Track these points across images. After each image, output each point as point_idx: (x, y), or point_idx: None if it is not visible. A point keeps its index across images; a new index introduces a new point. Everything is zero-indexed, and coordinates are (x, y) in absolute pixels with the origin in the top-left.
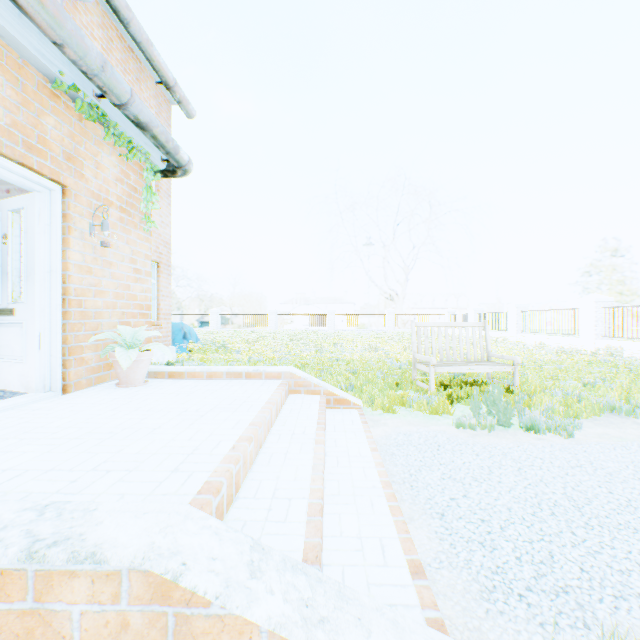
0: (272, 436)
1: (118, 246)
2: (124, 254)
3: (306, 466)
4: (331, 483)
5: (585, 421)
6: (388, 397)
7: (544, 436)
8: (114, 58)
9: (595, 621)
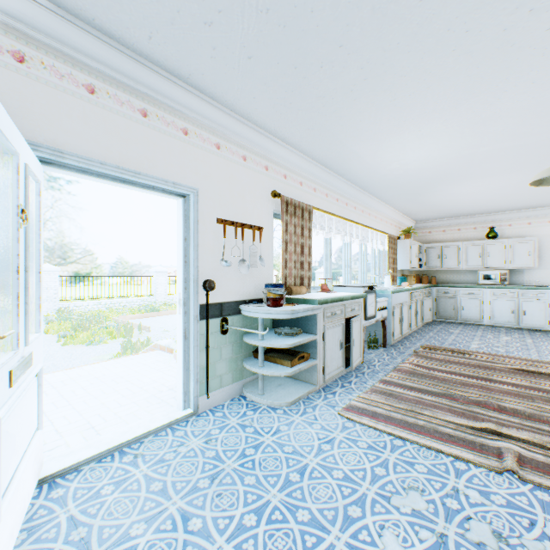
0: None
1: None
2: None
3: None
4: None
5: None
6: None
7: None
8: None
9: None
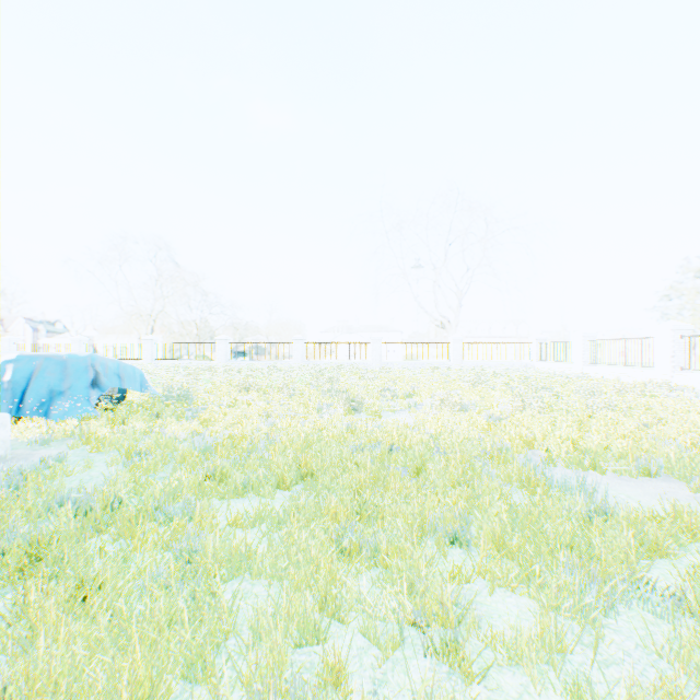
0: None
1: None
2: None
3: None
4: None
5: None
6: None
7: None
8: None
9: None
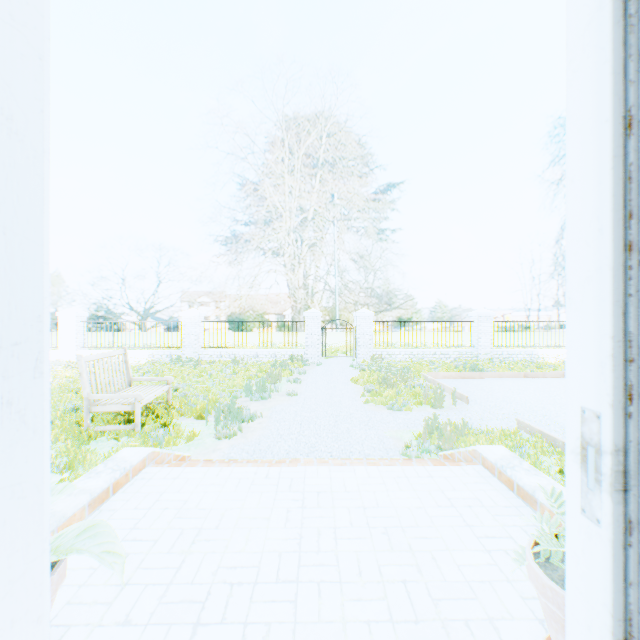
0: None
1: None
2: None
3: None
4: None
5: None
6: None
7: (256, 421)
8: None
9: (395, 448)
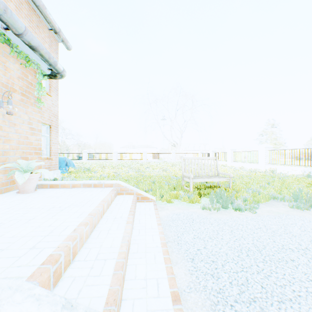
0: (103, 220)
1: (20, 115)
2: (24, 119)
3: (119, 237)
4: (134, 245)
5: (261, 204)
6: (169, 195)
7: (243, 213)
8: (23, 13)
9: None
